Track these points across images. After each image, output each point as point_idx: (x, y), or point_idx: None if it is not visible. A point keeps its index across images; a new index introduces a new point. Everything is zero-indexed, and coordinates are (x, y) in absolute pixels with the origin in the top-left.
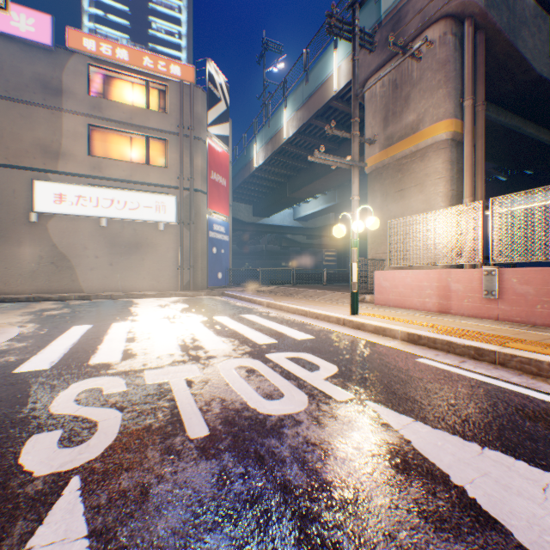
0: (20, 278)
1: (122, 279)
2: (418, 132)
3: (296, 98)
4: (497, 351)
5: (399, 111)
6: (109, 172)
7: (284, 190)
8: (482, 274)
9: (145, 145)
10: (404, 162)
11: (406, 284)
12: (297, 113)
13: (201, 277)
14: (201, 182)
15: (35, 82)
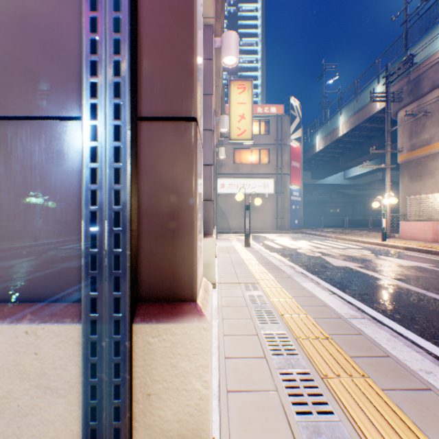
0: None
1: None
2: (430, 145)
3: (349, 110)
4: (432, 250)
5: (418, 131)
6: (241, 170)
7: (336, 162)
8: None
9: (257, 153)
10: (421, 160)
11: (415, 228)
12: (349, 119)
13: (286, 222)
14: (286, 169)
15: None
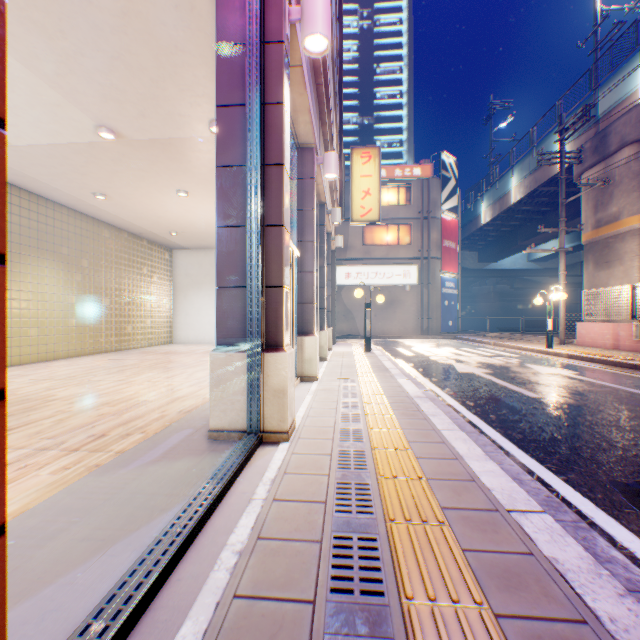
0: None
1: (381, 326)
2: (618, 221)
3: (522, 168)
4: (594, 358)
5: (604, 203)
6: (373, 254)
7: (512, 238)
8: (632, 326)
9: (394, 230)
10: (608, 241)
11: (594, 331)
12: (523, 181)
13: (435, 324)
14: (435, 251)
15: None
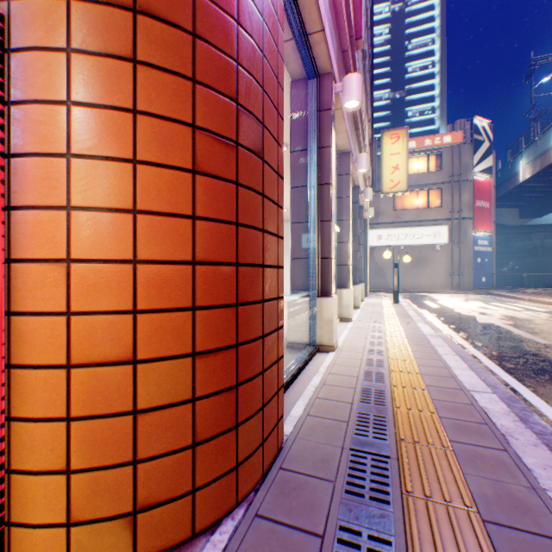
0: None
1: (410, 282)
2: None
3: None
4: None
5: None
6: (403, 218)
7: None
8: None
9: (424, 195)
10: None
11: None
12: None
13: (466, 280)
14: (466, 212)
15: None
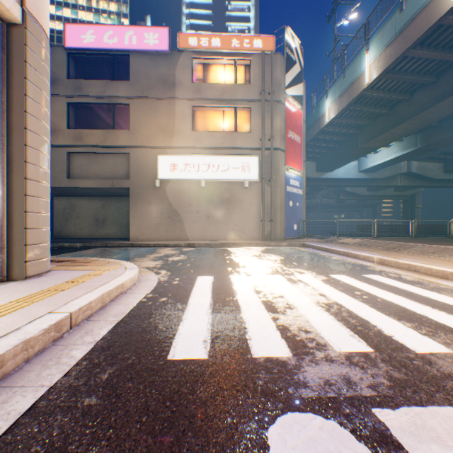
0: (149, 228)
1: (215, 230)
2: None
3: (384, 34)
4: None
5: None
6: (206, 142)
7: (353, 141)
8: None
9: (232, 116)
10: None
11: None
12: (385, 50)
13: (279, 228)
14: (279, 141)
15: (158, 81)
